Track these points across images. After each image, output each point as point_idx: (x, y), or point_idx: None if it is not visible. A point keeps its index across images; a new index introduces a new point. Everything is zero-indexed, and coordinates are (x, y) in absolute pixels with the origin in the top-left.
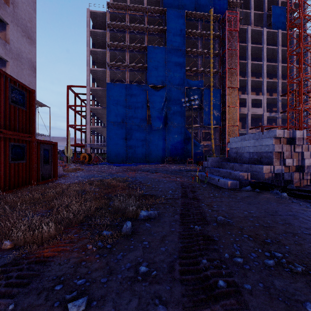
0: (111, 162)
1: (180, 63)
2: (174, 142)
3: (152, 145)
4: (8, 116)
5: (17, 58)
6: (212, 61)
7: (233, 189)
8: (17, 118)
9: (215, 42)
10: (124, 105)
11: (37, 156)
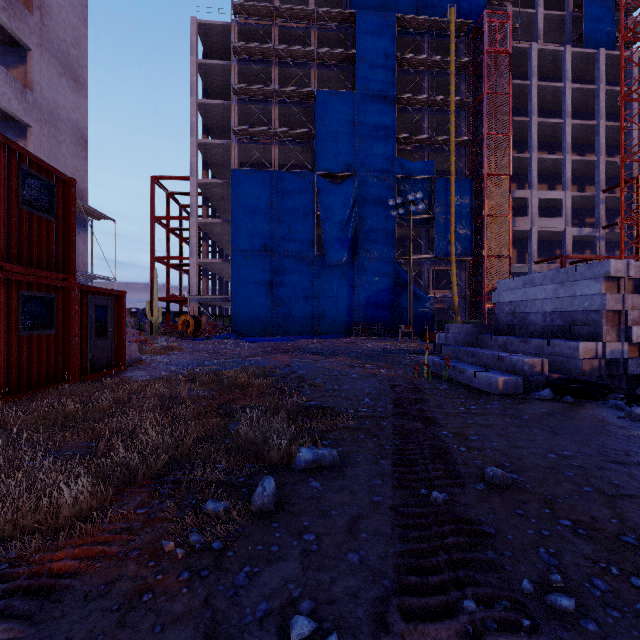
0: (240, 333)
1: (384, 126)
2: (373, 291)
3: (327, 297)
4: (14, 235)
5: (50, 119)
6: (453, 120)
7: (511, 395)
8: (35, 239)
9: (459, 79)
10: (268, 216)
11: (80, 321)
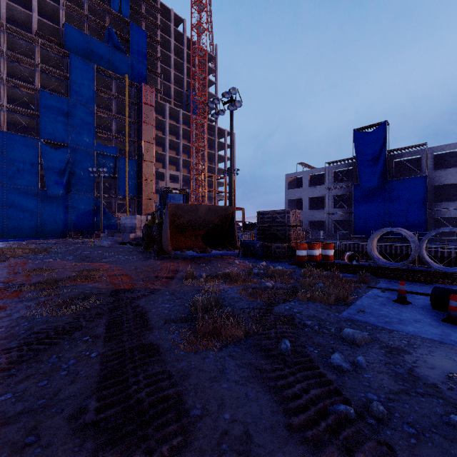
0: None
1: (88, 123)
2: (81, 212)
3: (48, 215)
4: None
5: None
6: (127, 130)
7: (111, 246)
8: None
9: (132, 108)
10: None
11: None
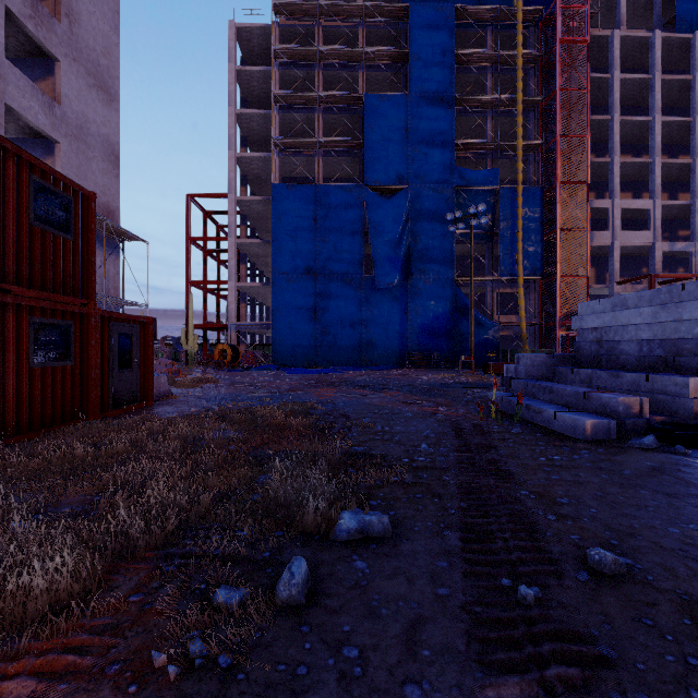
0: (281, 363)
1: (441, 131)
2: (428, 317)
3: (376, 324)
4: (25, 255)
5: (79, 134)
6: (520, 122)
7: (603, 442)
8: (50, 260)
9: (527, 75)
10: (312, 234)
11: (101, 351)
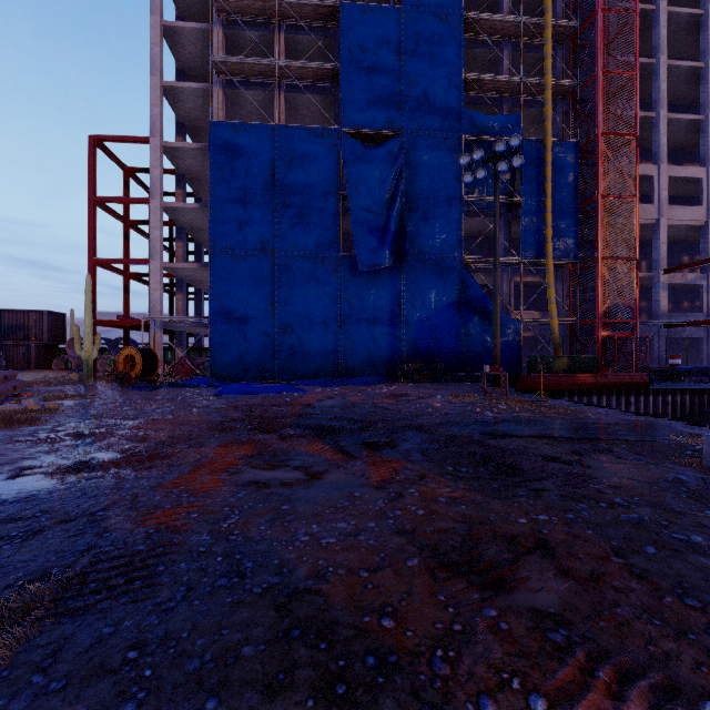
0: (223, 375)
1: (445, 60)
2: (428, 311)
3: (358, 321)
4: None
5: None
6: (549, 52)
7: None
8: None
9: None
10: (267, 194)
11: None
